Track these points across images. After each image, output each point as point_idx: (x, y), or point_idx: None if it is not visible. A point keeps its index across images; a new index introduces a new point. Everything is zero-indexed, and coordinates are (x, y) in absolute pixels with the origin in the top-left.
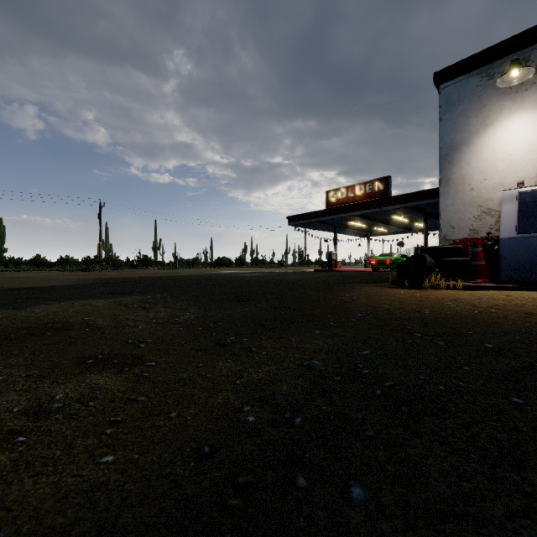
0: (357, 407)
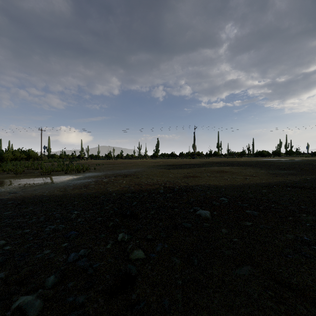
0: (314, 181)
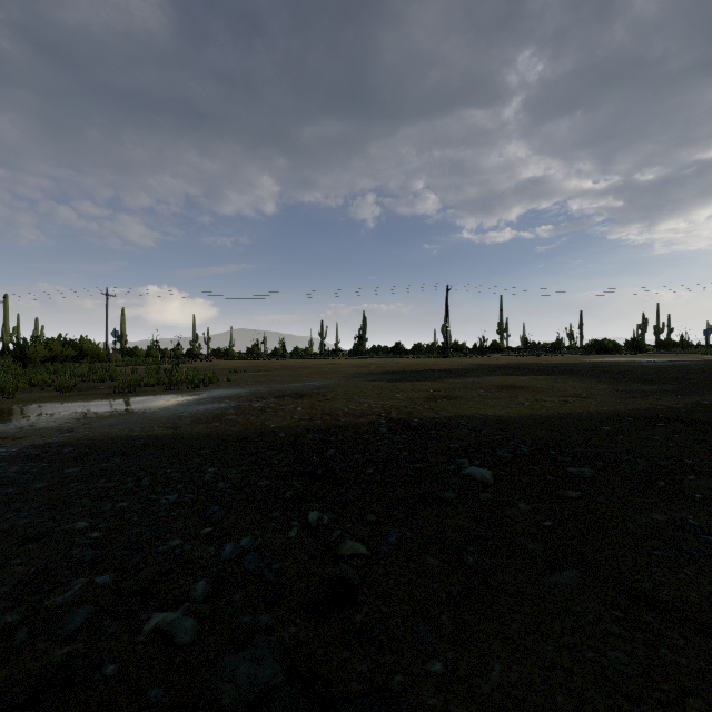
0: None
